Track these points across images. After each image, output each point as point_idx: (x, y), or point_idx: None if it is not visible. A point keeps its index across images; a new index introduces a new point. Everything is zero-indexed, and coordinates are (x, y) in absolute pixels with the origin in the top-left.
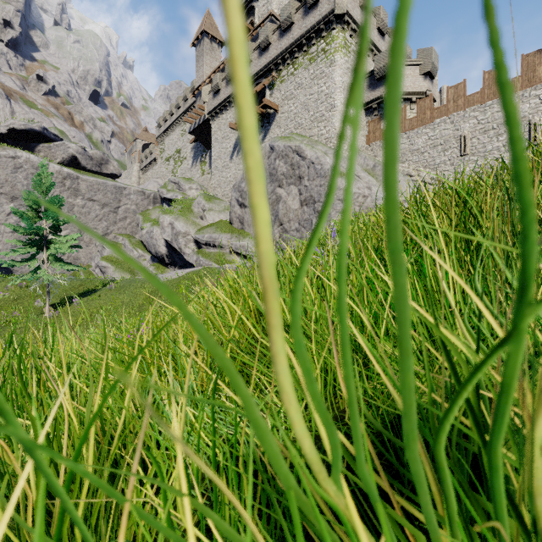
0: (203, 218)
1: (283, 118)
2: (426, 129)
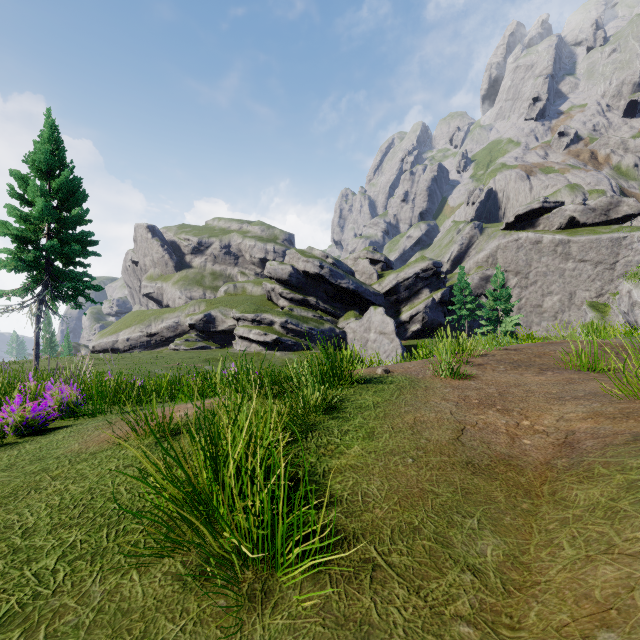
0: None
1: None
2: None
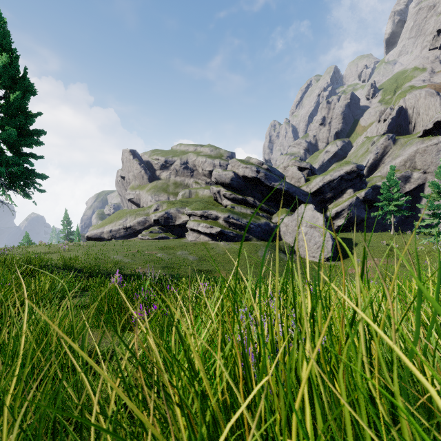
0: None
1: None
2: None
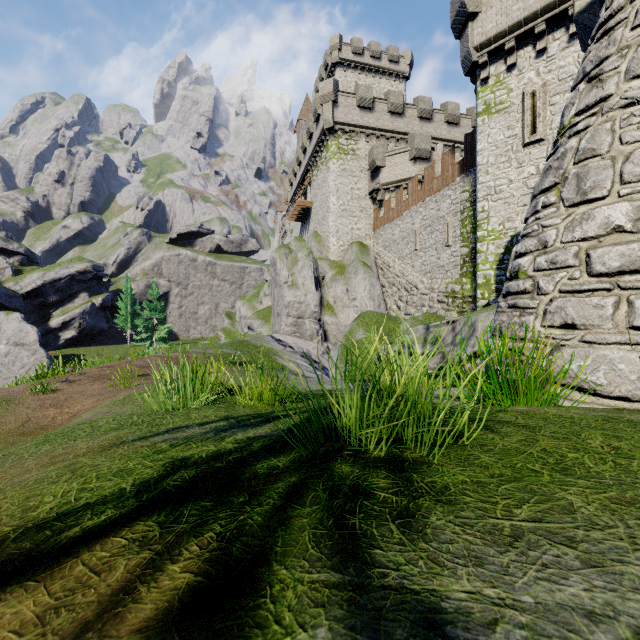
0: (261, 302)
1: (314, 214)
2: (399, 221)
